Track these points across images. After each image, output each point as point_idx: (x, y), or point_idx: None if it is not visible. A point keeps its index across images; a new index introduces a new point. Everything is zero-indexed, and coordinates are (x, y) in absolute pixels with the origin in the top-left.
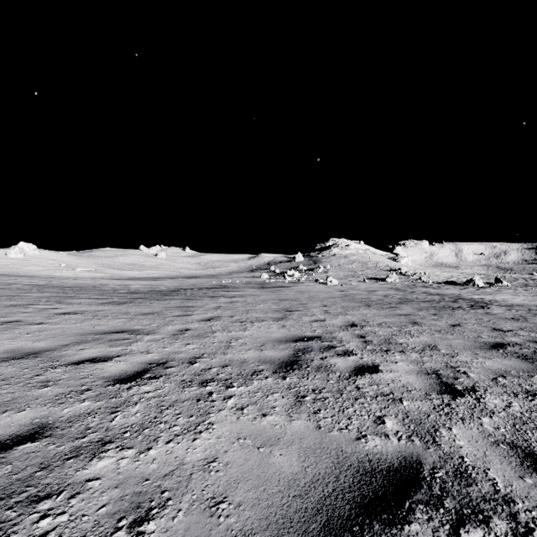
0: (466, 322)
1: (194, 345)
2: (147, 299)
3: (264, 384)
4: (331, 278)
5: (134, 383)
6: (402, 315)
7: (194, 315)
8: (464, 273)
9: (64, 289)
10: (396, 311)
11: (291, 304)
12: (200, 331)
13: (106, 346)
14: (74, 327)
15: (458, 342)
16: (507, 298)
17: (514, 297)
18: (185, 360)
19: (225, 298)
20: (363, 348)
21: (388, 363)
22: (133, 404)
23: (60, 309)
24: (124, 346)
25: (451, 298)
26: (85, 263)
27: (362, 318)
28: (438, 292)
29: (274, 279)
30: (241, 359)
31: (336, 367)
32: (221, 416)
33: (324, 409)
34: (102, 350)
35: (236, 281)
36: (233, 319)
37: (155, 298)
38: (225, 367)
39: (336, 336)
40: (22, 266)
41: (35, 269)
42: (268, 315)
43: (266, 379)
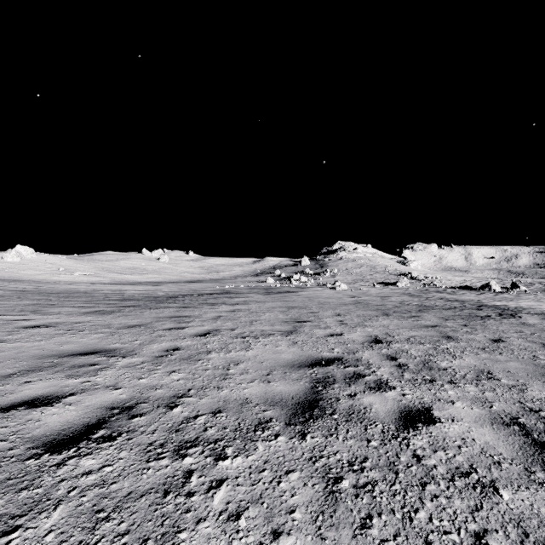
0: (507, 336)
1: (180, 373)
2: (138, 307)
3: (274, 451)
4: (339, 282)
5: (73, 452)
6: (429, 327)
7: (188, 328)
8: (477, 278)
9: (49, 295)
10: (420, 322)
11: (300, 312)
12: (192, 350)
13: (62, 377)
14: (35, 346)
15: (515, 366)
16: (532, 304)
17: (539, 303)
18: (162, 401)
19: (226, 305)
20: (400, 377)
21: (443, 404)
22: (52, 507)
23: (31, 320)
24: (86, 377)
25: (473, 305)
26: (84, 266)
27: (385, 331)
28: (455, 298)
29: (280, 284)
30: (240, 398)
31: (373, 413)
32: (198, 540)
33: (376, 513)
34: (54, 383)
35: (240, 286)
36: (234, 333)
37: (148, 306)
38: (217, 413)
39: (361, 358)
40: (18, 270)
41: (32, 273)
42: (274, 327)
43: (276, 439)
